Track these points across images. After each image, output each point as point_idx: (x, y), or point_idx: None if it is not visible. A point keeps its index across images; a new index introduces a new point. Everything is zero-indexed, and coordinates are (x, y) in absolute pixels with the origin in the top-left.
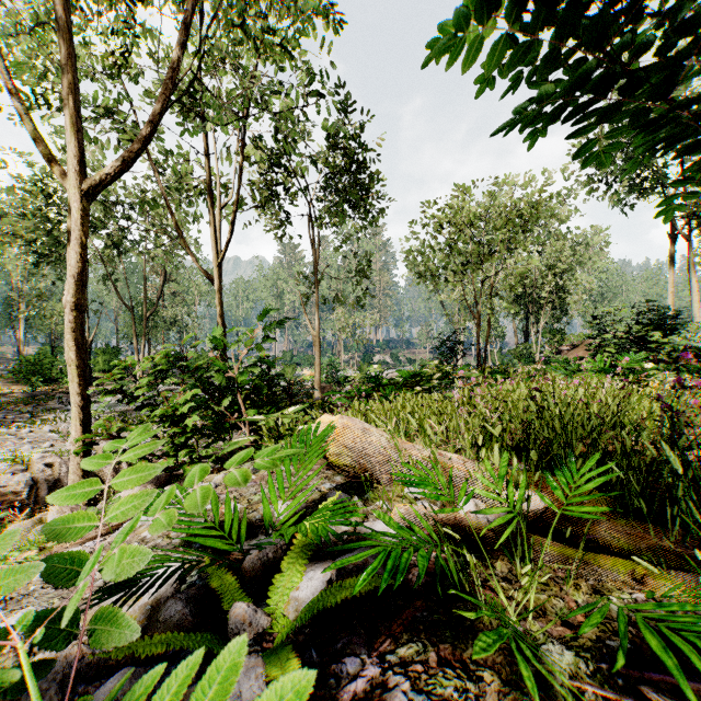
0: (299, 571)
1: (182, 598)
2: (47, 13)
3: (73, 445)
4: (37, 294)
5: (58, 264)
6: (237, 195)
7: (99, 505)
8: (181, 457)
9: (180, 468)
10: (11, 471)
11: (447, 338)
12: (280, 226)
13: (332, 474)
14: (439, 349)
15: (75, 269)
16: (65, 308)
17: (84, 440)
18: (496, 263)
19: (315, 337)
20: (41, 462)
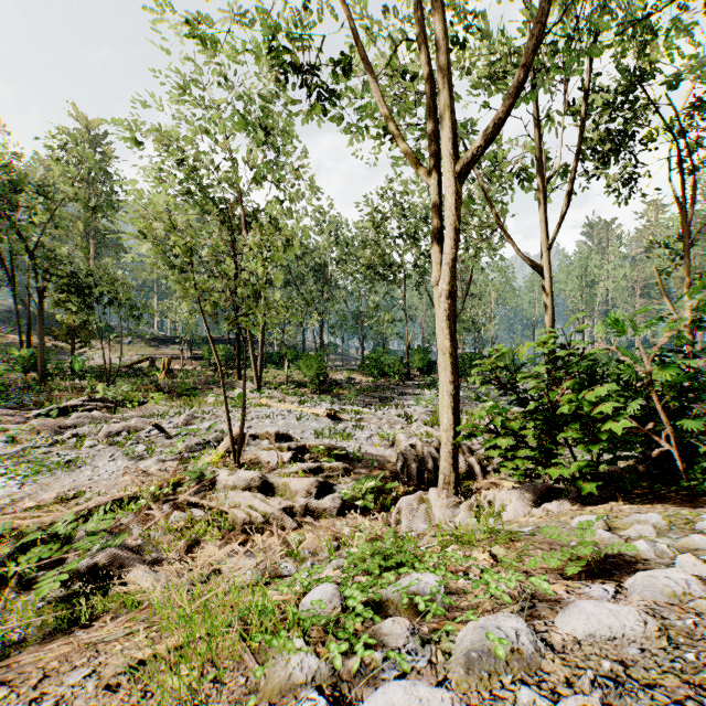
0: None
1: None
2: None
3: (445, 432)
4: (375, 306)
5: (388, 280)
6: (576, 157)
7: (471, 499)
8: (572, 469)
9: (572, 482)
10: (381, 445)
11: None
12: (627, 183)
13: None
14: None
15: (451, 257)
16: (441, 296)
17: (455, 429)
18: None
19: (683, 328)
20: (405, 442)
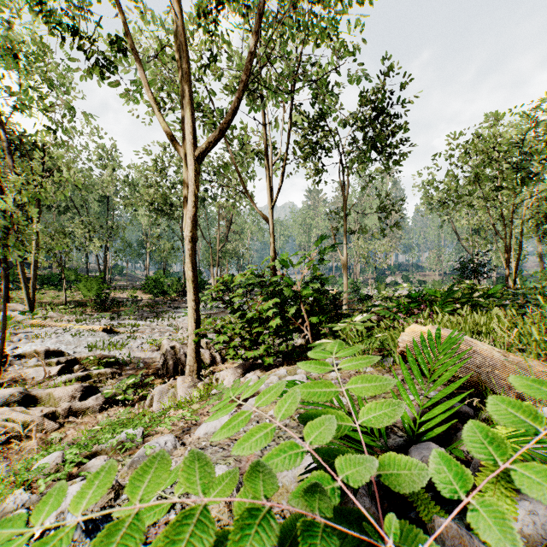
0: (505, 496)
1: (364, 494)
2: (171, 44)
3: (190, 335)
4: (156, 236)
5: (167, 216)
6: (286, 152)
7: (206, 379)
8: (261, 350)
9: (261, 359)
10: (150, 350)
11: (469, 261)
12: (316, 173)
13: (425, 381)
14: (460, 271)
15: (192, 213)
16: (186, 240)
17: (196, 333)
18: (533, 185)
19: (343, 261)
20: (167, 346)
